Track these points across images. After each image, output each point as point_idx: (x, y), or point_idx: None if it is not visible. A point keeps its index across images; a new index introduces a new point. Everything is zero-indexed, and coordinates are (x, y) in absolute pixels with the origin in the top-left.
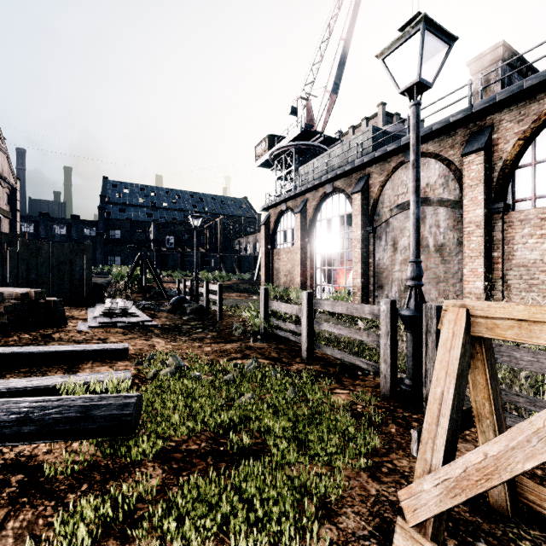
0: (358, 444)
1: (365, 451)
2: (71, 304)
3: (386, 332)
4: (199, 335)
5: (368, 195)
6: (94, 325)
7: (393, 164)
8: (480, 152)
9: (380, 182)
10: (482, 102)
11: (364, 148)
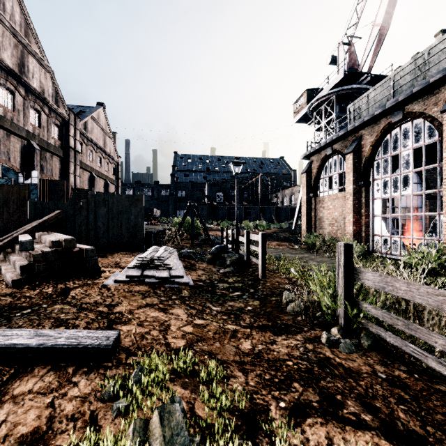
0: None
1: None
2: (127, 250)
3: None
4: (235, 304)
5: None
6: (120, 279)
7: None
8: None
9: None
10: None
11: None
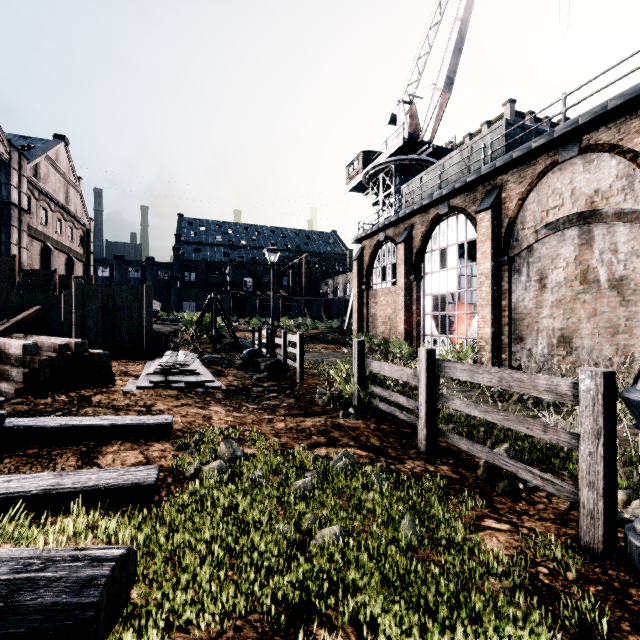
0: None
1: None
2: (129, 357)
3: (595, 430)
4: (271, 402)
5: (500, 214)
6: (143, 385)
7: (540, 166)
8: None
9: (520, 193)
10: None
11: (495, 149)
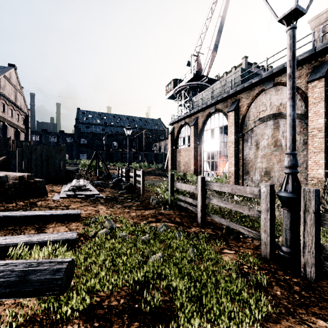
0: (253, 311)
1: (259, 318)
2: (53, 183)
3: (266, 208)
4: (128, 204)
5: (238, 113)
6: (63, 196)
7: (256, 91)
8: (322, 79)
9: (247, 103)
10: (323, 44)
11: (236, 82)
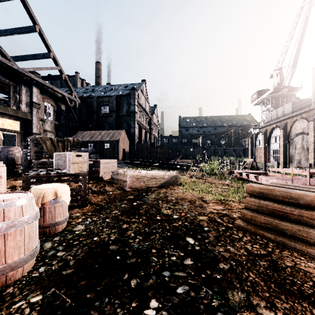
0: None
1: None
2: None
3: None
4: None
5: (286, 130)
6: None
7: (294, 119)
8: (312, 121)
9: (290, 125)
10: (312, 107)
11: (285, 113)
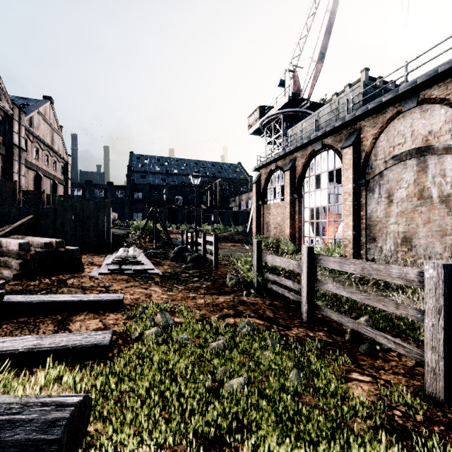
0: None
1: None
2: (95, 252)
3: (437, 308)
4: (194, 284)
5: (359, 149)
6: (104, 272)
7: (388, 115)
8: None
9: (373, 134)
10: None
11: (355, 102)
